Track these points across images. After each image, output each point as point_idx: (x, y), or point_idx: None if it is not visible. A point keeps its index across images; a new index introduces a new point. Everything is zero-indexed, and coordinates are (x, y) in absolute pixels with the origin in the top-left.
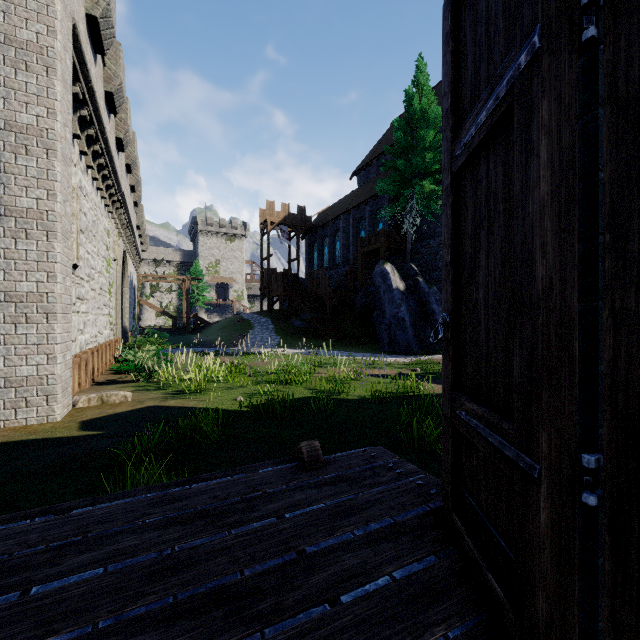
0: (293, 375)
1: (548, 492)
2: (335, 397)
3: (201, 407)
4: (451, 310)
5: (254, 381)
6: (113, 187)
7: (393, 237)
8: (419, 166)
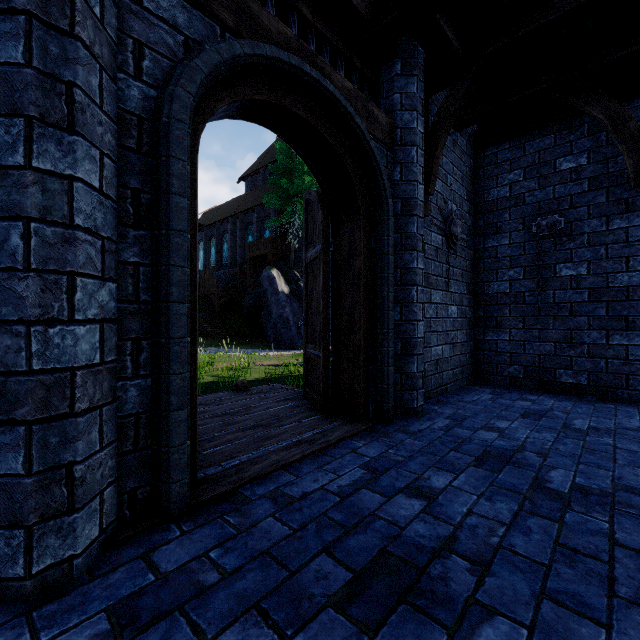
0: None
1: (323, 359)
2: (235, 380)
3: None
4: (306, 313)
5: None
6: None
7: (279, 245)
8: (301, 187)
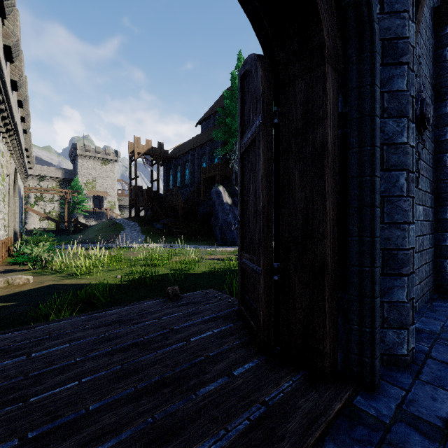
0: (157, 260)
1: (264, 277)
2: (186, 272)
3: (91, 283)
4: (240, 215)
5: (128, 265)
6: (8, 118)
7: (224, 168)
8: None
